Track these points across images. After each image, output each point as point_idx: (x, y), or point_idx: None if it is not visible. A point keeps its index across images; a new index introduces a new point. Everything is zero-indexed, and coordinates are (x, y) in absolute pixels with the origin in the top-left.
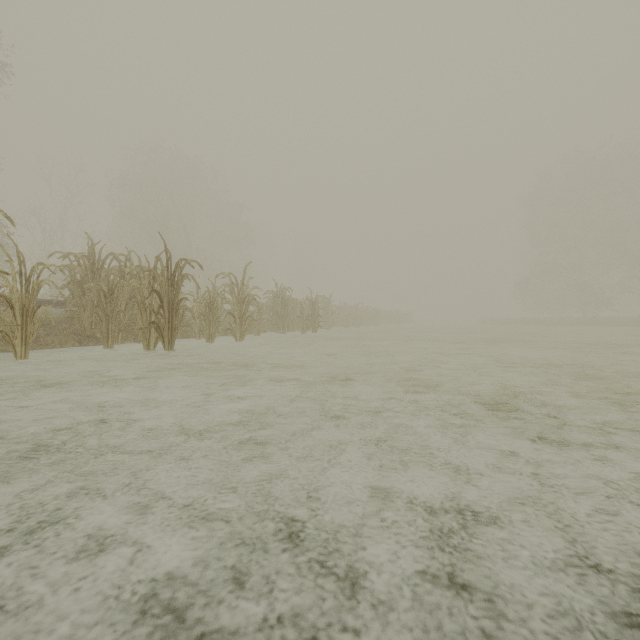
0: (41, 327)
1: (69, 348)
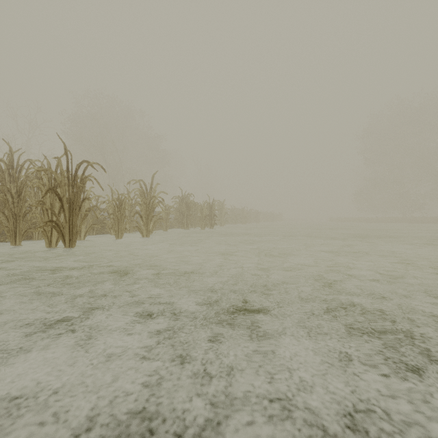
0: None
1: None
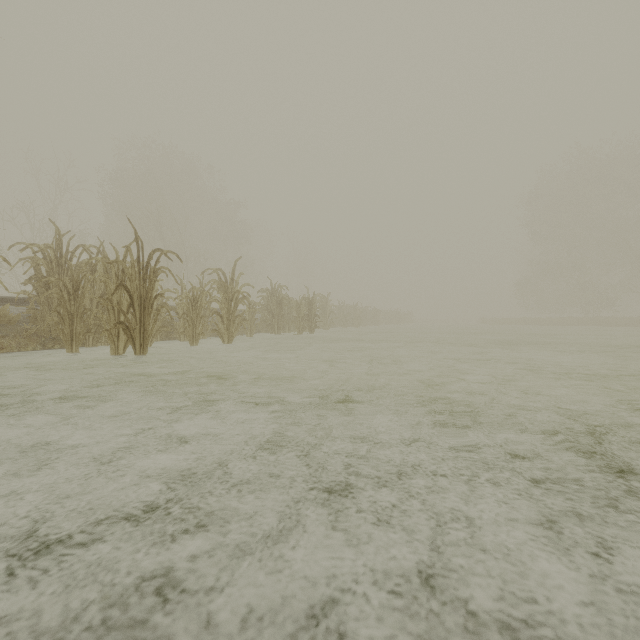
0: None
1: (29, 352)
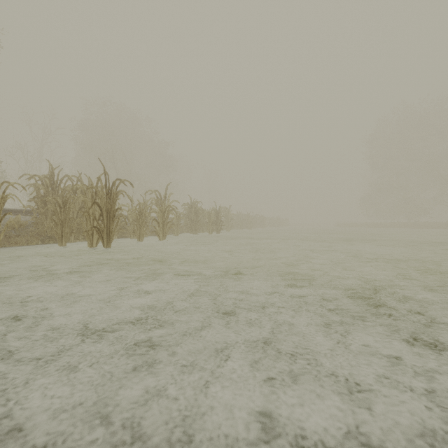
0: (12, 230)
1: (33, 246)
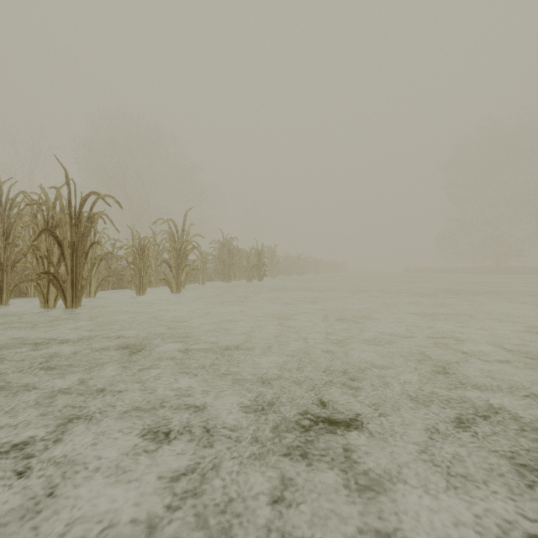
0: None
1: None
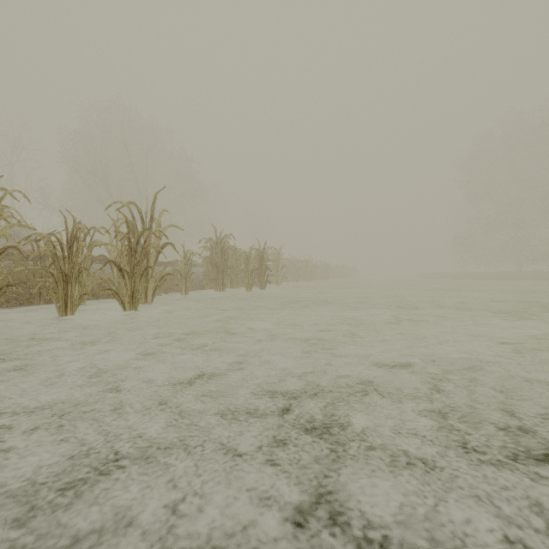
0: None
1: None
